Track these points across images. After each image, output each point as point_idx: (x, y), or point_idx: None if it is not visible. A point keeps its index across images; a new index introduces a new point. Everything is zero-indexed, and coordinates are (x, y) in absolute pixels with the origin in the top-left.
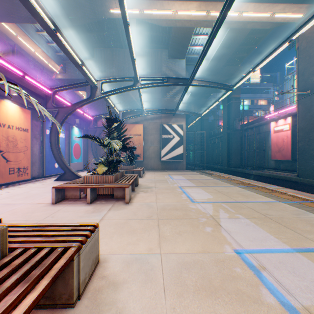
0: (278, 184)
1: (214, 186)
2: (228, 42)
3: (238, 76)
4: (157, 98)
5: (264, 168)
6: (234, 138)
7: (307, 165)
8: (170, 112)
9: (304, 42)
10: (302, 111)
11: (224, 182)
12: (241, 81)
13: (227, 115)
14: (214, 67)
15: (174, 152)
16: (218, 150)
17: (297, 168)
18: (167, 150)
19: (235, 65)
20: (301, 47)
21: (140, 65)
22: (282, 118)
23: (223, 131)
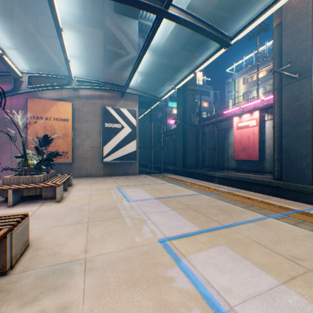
0: (254, 190)
1: (238, 225)
2: (196, 7)
3: (195, 65)
4: (97, 66)
5: (224, 168)
6: (190, 135)
7: (295, 166)
8: (118, 89)
9: (290, 15)
10: (287, 100)
11: (225, 201)
12: (250, 25)
13: (183, 108)
14: (172, 45)
15: (123, 149)
16: (168, 149)
17: (276, 169)
18: (112, 146)
19: (191, 52)
20: (286, 21)
21: (67, 8)
22: (246, 113)
23: (179, 127)
